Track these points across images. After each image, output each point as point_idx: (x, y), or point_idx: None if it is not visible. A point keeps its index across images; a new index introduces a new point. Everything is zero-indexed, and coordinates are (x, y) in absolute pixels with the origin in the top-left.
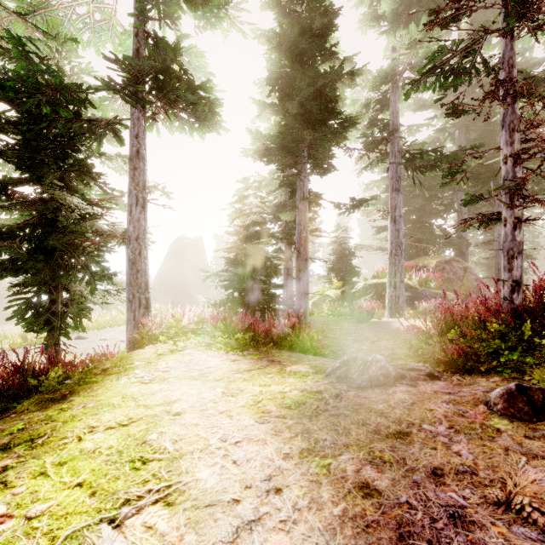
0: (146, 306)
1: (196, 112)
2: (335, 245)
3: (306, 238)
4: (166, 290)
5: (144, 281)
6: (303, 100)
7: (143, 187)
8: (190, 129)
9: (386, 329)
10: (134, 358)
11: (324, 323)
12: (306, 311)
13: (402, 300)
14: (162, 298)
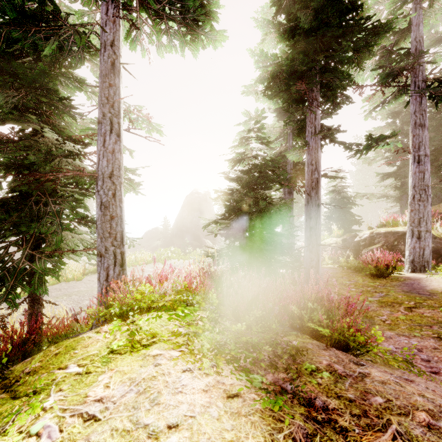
0: (120, 264)
1: (185, 16)
2: (333, 194)
3: (319, 180)
4: (181, 235)
5: (118, 231)
6: (319, 7)
7: (117, 110)
8: (180, 45)
9: (419, 290)
10: (74, 354)
11: (332, 275)
12: (318, 265)
13: (428, 252)
14: (178, 241)
